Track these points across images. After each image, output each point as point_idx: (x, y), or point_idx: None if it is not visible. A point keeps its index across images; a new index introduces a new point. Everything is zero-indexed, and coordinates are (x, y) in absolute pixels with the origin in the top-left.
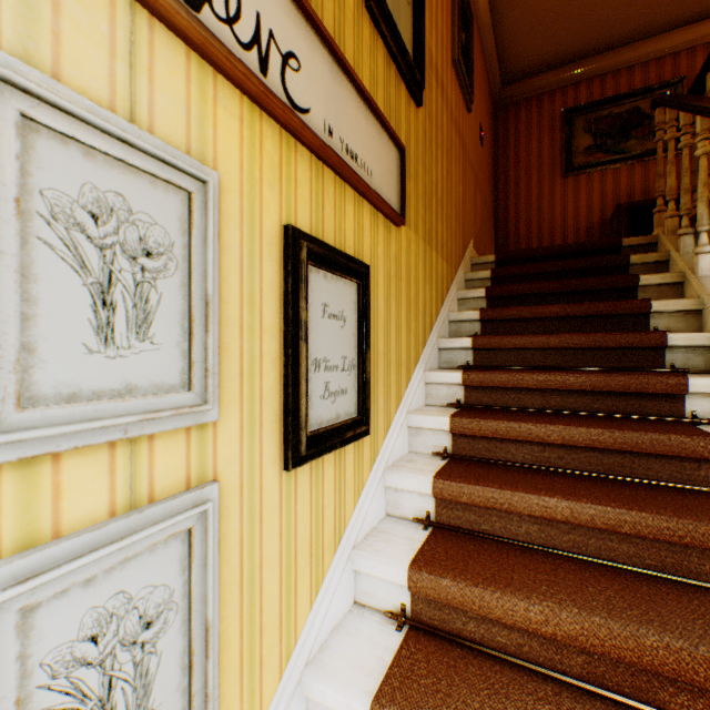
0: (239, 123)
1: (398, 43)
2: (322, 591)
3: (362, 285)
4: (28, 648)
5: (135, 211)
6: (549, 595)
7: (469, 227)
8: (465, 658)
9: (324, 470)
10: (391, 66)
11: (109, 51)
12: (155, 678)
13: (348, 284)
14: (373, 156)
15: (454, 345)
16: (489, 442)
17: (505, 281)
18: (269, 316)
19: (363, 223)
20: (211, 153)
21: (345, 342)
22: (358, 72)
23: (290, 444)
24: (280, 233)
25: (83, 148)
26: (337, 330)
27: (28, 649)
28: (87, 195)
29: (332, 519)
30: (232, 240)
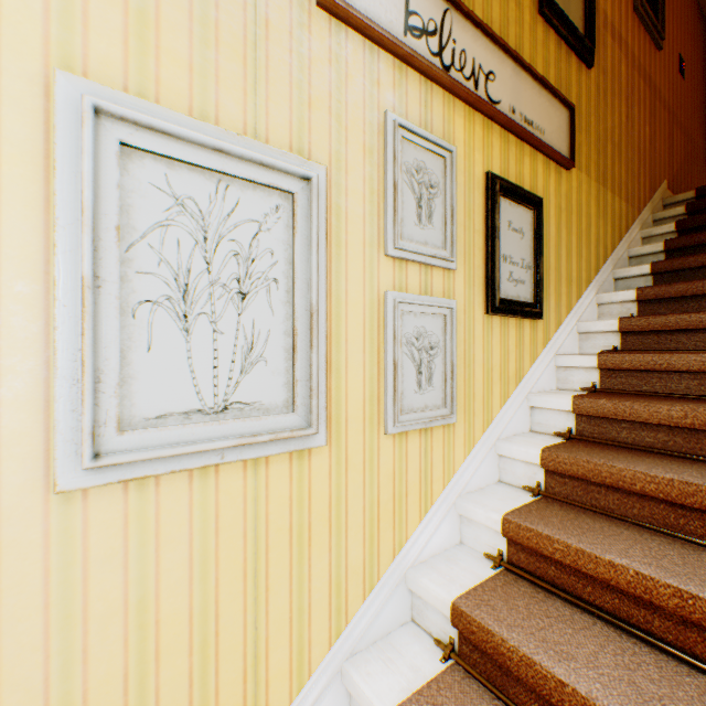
0: (463, 121)
1: (567, 27)
2: (507, 405)
3: (535, 212)
4: (401, 327)
5: (427, 169)
6: (691, 404)
7: (660, 168)
8: (616, 448)
9: (508, 329)
10: (560, 46)
11: (419, 105)
12: (433, 374)
13: (525, 211)
14: (544, 120)
15: (630, 273)
16: (658, 336)
17: (704, 213)
18: (477, 224)
19: (536, 170)
20: (452, 139)
21: (523, 249)
22: (533, 64)
23: (489, 298)
24: (482, 178)
25: (413, 145)
26: (517, 240)
27: (401, 328)
28: (414, 164)
29: (513, 364)
30: (460, 182)
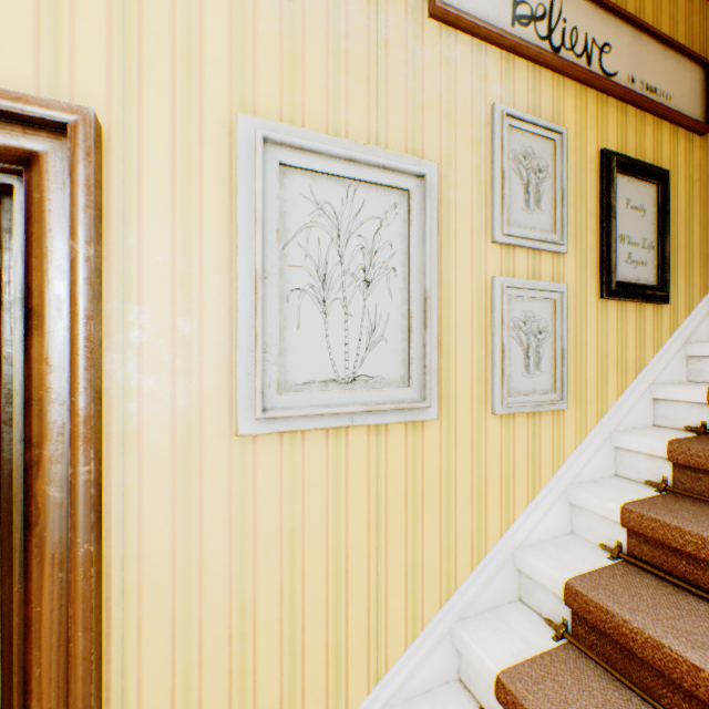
0: (573, 100)
1: None
2: (624, 395)
3: (659, 186)
4: (508, 311)
5: (535, 154)
6: None
7: None
8: None
9: (626, 314)
10: None
11: (526, 91)
12: (541, 359)
13: (647, 186)
14: (671, 84)
15: None
16: None
17: None
18: (589, 205)
19: (660, 140)
20: (561, 120)
21: (644, 228)
22: (656, 25)
23: (603, 281)
24: (595, 156)
25: (520, 132)
26: (637, 218)
27: (508, 312)
28: (521, 151)
29: (632, 352)
30: (570, 163)
